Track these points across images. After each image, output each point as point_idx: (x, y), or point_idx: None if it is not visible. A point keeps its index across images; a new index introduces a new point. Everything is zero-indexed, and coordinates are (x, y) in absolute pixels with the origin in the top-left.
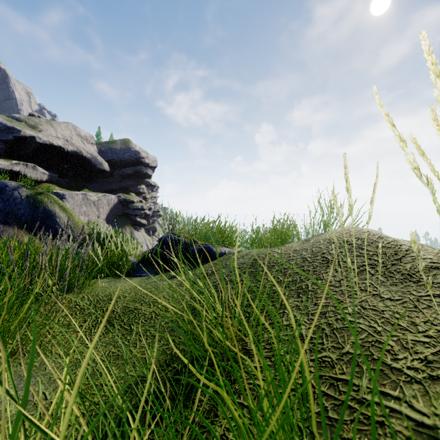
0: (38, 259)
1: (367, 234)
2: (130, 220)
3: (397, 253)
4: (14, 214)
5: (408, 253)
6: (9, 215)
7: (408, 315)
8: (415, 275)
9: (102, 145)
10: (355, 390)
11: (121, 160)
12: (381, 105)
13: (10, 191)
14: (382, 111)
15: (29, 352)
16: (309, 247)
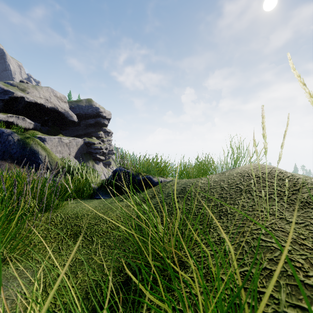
0: (24, 187)
1: (270, 169)
2: (92, 156)
3: (295, 184)
4: (8, 152)
5: (304, 185)
6: (5, 153)
7: (311, 237)
8: (312, 202)
9: (72, 103)
10: (276, 303)
11: (86, 114)
12: (294, 69)
13: (6, 136)
14: (295, 74)
15: (15, 258)
16: (225, 179)
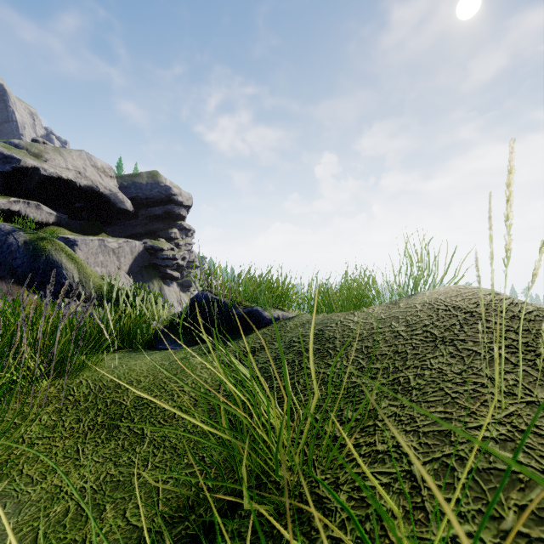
0: (16, 330)
1: (490, 296)
2: (159, 272)
3: None
4: (8, 265)
5: None
6: (1, 266)
7: None
8: None
9: (124, 179)
10: None
11: (147, 197)
12: None
13: (3, 236)
14: None
15: None
16: (401, 315)
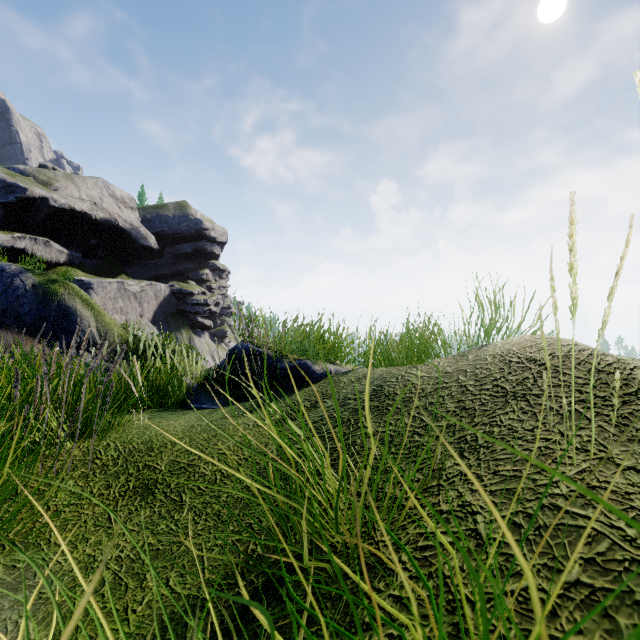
0: (36, 386)
1: (567, 347)
2: (189, 320)
3: (628, 382)
4: (14, 312)
5: None
6: (6, 314)
7: None
8: None
9: (147, 211)
10: None
11: (175, 233)
12: None
13: (9, 278)
14: None
15: (13, 542)
16: (469, 368)
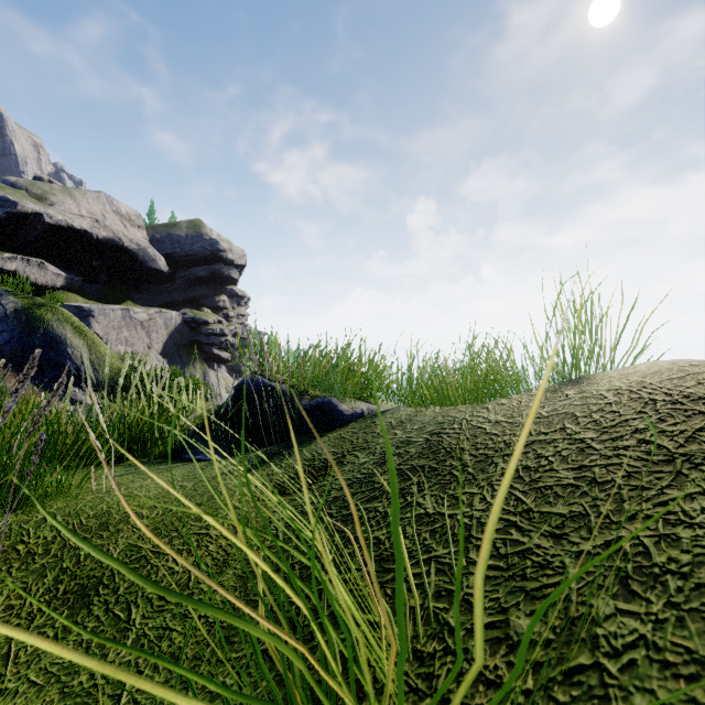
0: None
1: None
2: (203, 352)
3: None
4: None
5: None
6: None
7: None
8: None
9: (157, 229)
10: None
11: (187, 254)
12: None
13: None
14: None
15: None
16: (579, 411)
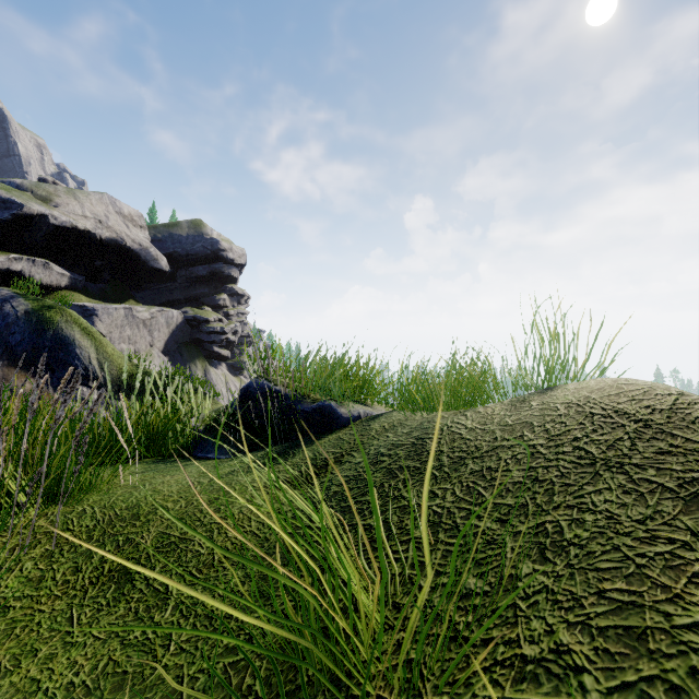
0: None
1: (671, 397)
2: (204, 350)
3: None
4: (3, 341)
5: None
6: None
7: None
8: None
9: (158, 229)
10: None
11: (188, 254)
12: None
13: None
14: None
15: None
16: (536, 421)
